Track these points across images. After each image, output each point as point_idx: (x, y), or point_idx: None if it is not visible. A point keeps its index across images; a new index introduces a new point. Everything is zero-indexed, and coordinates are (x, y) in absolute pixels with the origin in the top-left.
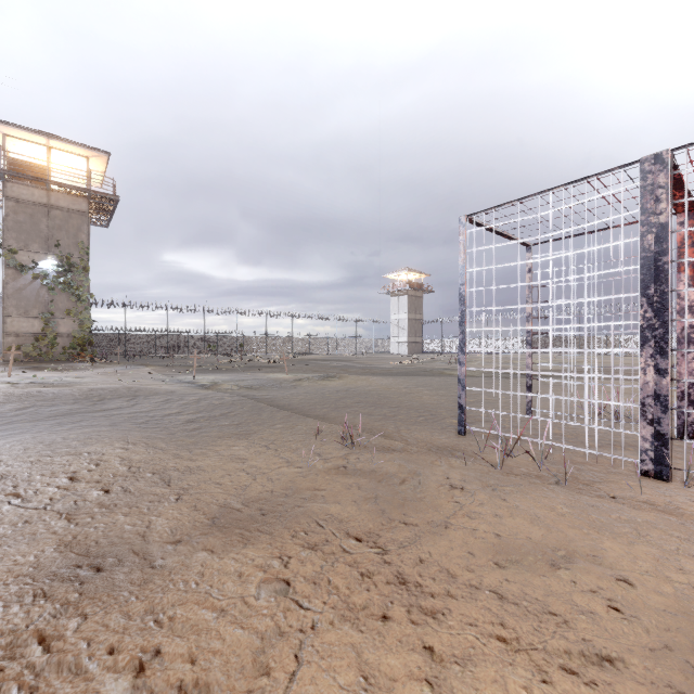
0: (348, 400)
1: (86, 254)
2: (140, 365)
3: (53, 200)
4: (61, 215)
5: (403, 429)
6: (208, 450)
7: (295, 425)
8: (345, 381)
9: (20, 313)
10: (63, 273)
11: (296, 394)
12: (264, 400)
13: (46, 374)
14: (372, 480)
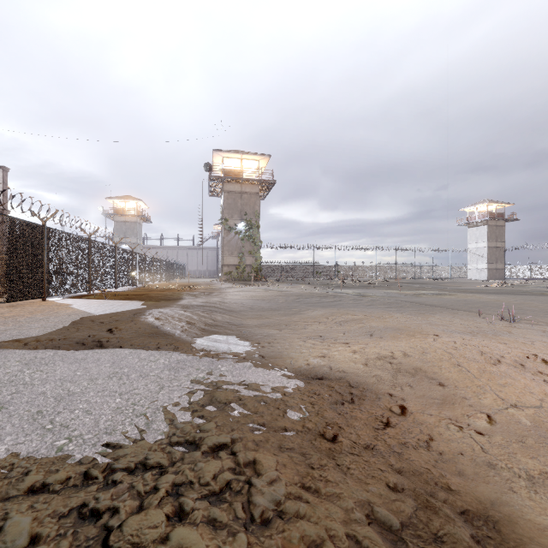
0: (474, 305)
1: (258, 218)
2: (297, 283)
3: (243, 188)
4: (247, 196)
5: (538, 318)
6: (423, 317)
7: (455, 313)
8: (456, 295)
9: (229, 254)
10: (247, 230)
11: (428, 300)
12: (413, 302)
13: (257, 287)
14: (538, 331)
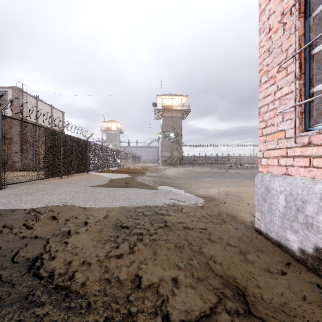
0: None
1: (181, 130)
2: (202, 166)
3: (173, 114)
4: (175, 119)
5: None
6: None
7: None
8: None
9: (165, 150)
10: (175, 137)
11: None
12: None
13: (180, 168)
14: None
